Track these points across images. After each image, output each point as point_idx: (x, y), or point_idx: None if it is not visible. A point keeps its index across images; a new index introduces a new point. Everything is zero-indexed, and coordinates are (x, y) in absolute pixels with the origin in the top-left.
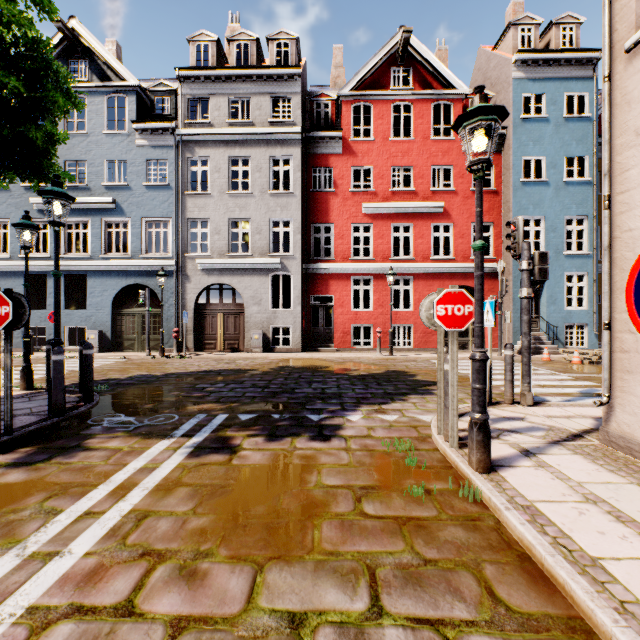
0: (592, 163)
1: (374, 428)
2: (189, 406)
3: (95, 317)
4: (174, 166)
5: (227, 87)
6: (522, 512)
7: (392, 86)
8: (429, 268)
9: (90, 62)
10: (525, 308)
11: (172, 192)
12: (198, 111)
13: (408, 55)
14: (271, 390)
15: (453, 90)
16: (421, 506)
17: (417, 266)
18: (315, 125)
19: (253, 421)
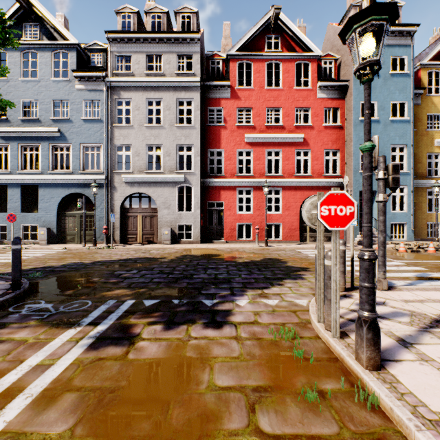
0: (410, 107)
1: (260, 313)
2: (103, 292)
3: (44, 218)
4: (105, 105)
5: (145, 47)
6: (435, 432)
7: (266, 49)
8: (293, 182)
9: (41, 26)
10: (381, 210)
11: (103, 124)
12: (123, 64)
13: (278, 27)
14: (174, 276)
15: (310, 53)
16: (319, 417)
17: (284, 180)
18: (210, 77)
19: (155, 307)
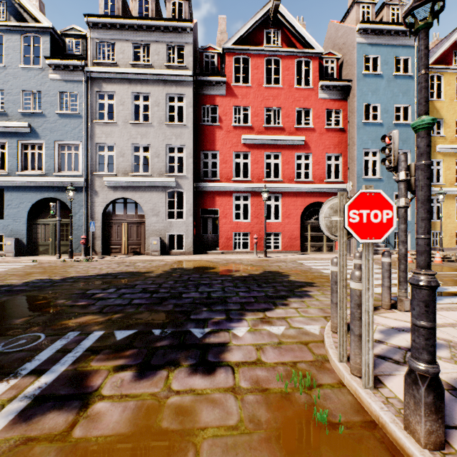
0: (413, 110)
1: (263, 347)
2: (65, 320)
3: (12, 226)
4: (84, 98)
5: (130, 34)
6: None
7: (265, 44)
8: (294, 188)
9: (8, 5)
10: (403, 217)
11: (82, 120)
12: (105, 53)
13: (277, 20)
14: (159, 295)
15: (312, 50)
16: None
17: (284, 186)
18: (204, 72)
19: (129, 341)
